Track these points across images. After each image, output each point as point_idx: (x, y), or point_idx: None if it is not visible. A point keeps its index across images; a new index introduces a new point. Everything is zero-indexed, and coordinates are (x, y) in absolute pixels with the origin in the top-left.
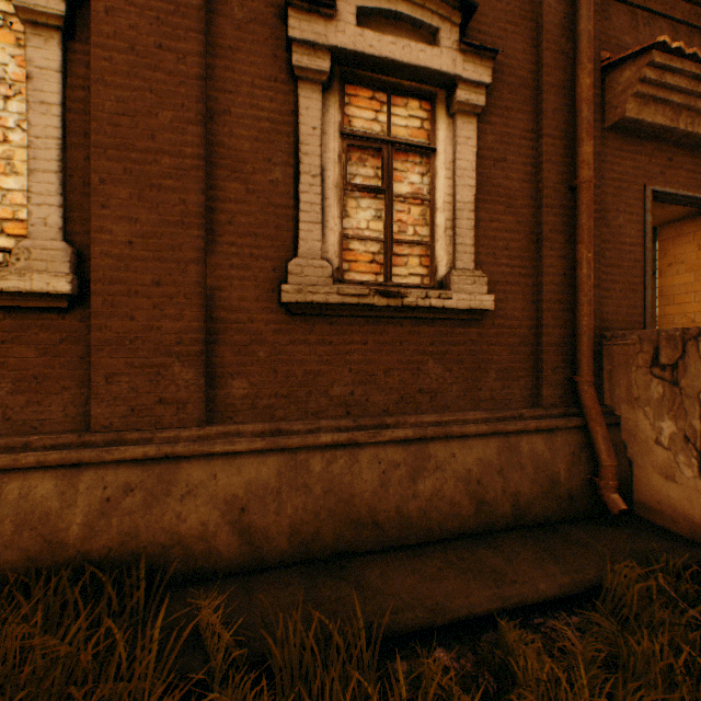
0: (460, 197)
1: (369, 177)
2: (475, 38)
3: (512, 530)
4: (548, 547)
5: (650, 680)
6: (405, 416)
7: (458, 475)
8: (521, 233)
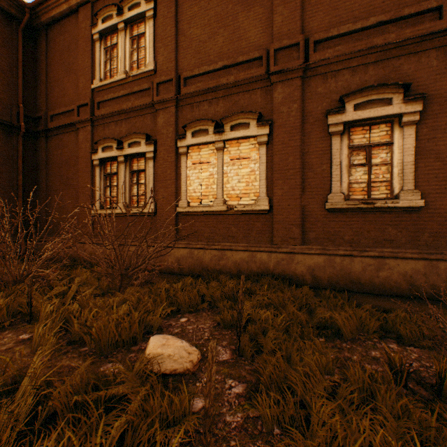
0: (405, 160)
1: (361, 159)
2: (415, 90)
3: (430, 300)
4: (445, 306)
5: (443, 325)
6: (375, 248)
7: (399, 272)
8: (446, 169)
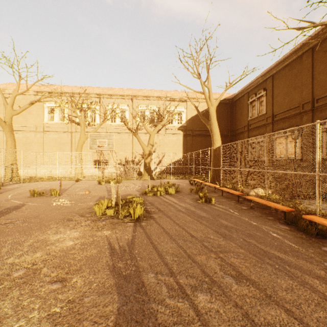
0: None
1: None
2: None
3: None
4: None
5: None
6: None
7: None
8: None
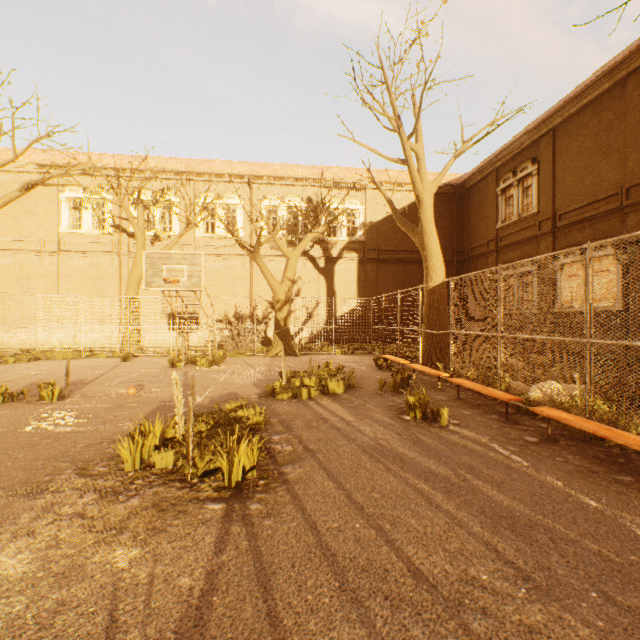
0: None
1: None
2: None
3: None
4: None
5: None
6: None
7: None
8: None
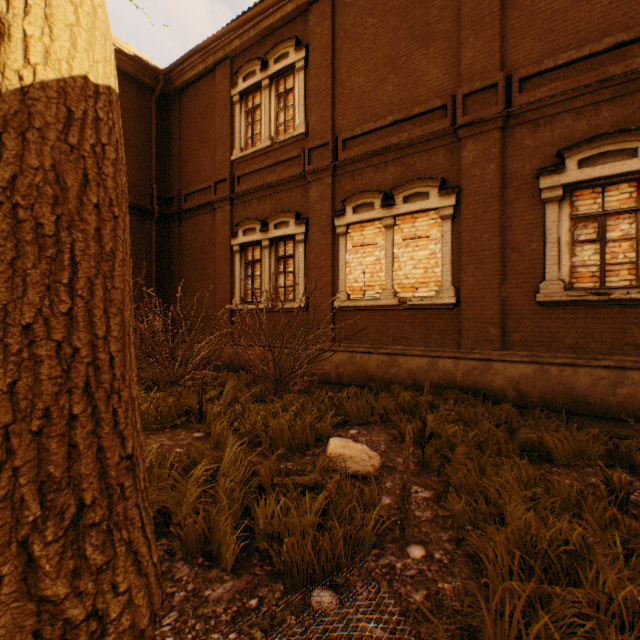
0: None
1: (590, 233)
2: None
3: None
4: None
5: None
6: (610, 356)
7: None
8: None
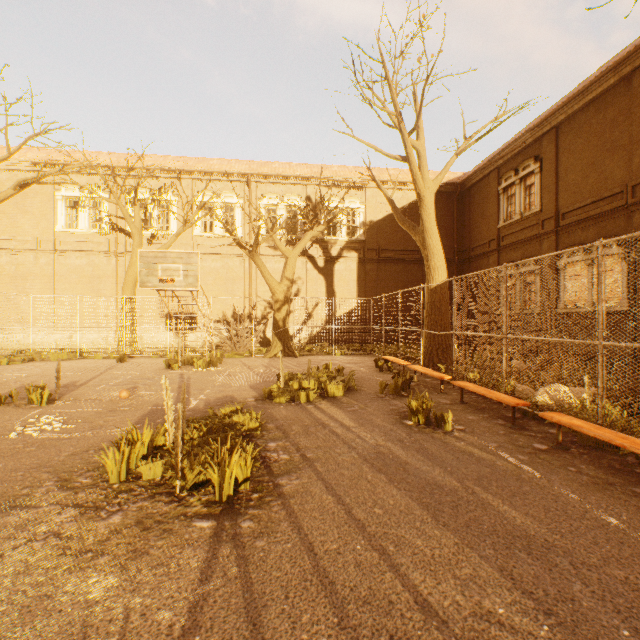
0: None
1: None
2: None
3: None
4: None
5: None
6: None
7: None
8: None
